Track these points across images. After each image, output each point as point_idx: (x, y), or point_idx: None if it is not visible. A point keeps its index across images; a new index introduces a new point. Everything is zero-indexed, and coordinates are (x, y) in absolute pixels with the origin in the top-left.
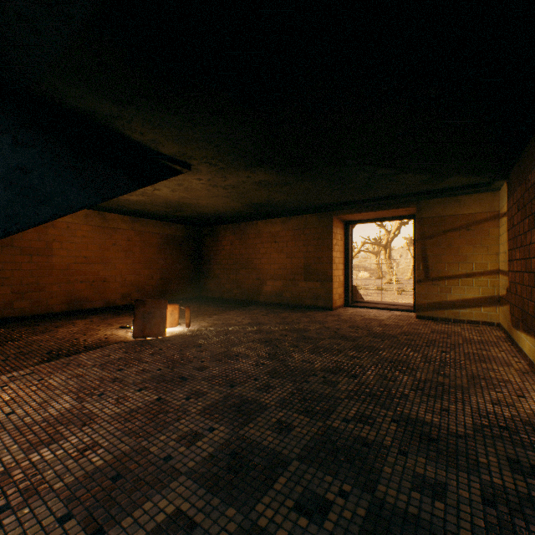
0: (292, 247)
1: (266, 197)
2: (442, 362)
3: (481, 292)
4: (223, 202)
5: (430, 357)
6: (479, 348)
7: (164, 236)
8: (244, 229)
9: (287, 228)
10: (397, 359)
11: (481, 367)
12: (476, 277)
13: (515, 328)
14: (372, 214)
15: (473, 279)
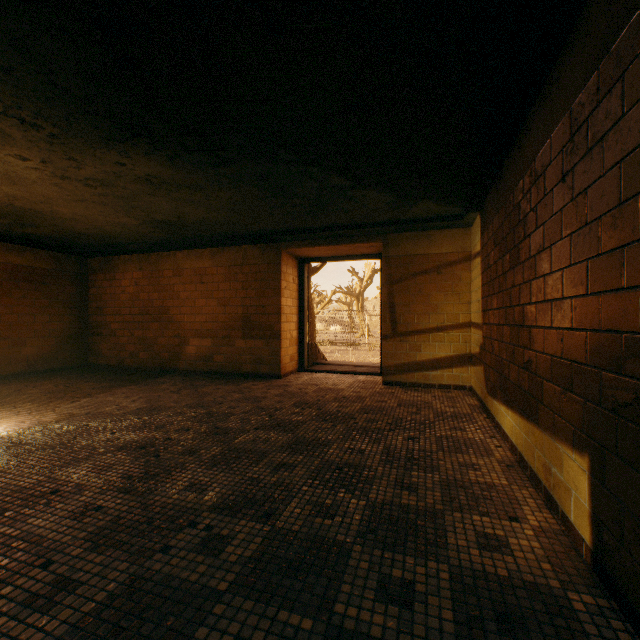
0: (226, 290)
1: (173, 211)
2: (409, 459)
3: (453, 349)
4: (102, 214)
5: (394, 450)
6: (453, 426)
7: (8, 268)
8: (156, 263)
9: (219, 264)
10: (348, 460)
11: (457, 462)
12: (448, 331)
13: (491, 396)
14: (331, 249)
15: (445, 334)
